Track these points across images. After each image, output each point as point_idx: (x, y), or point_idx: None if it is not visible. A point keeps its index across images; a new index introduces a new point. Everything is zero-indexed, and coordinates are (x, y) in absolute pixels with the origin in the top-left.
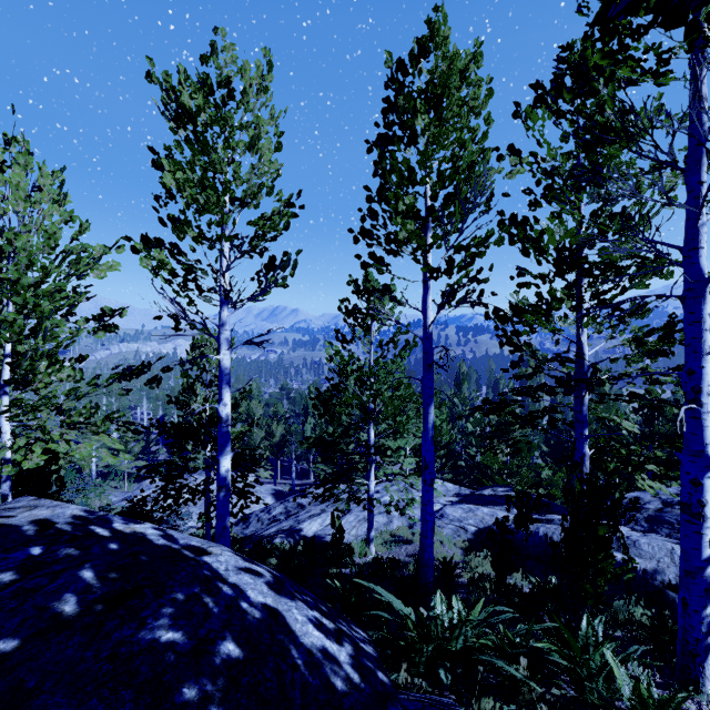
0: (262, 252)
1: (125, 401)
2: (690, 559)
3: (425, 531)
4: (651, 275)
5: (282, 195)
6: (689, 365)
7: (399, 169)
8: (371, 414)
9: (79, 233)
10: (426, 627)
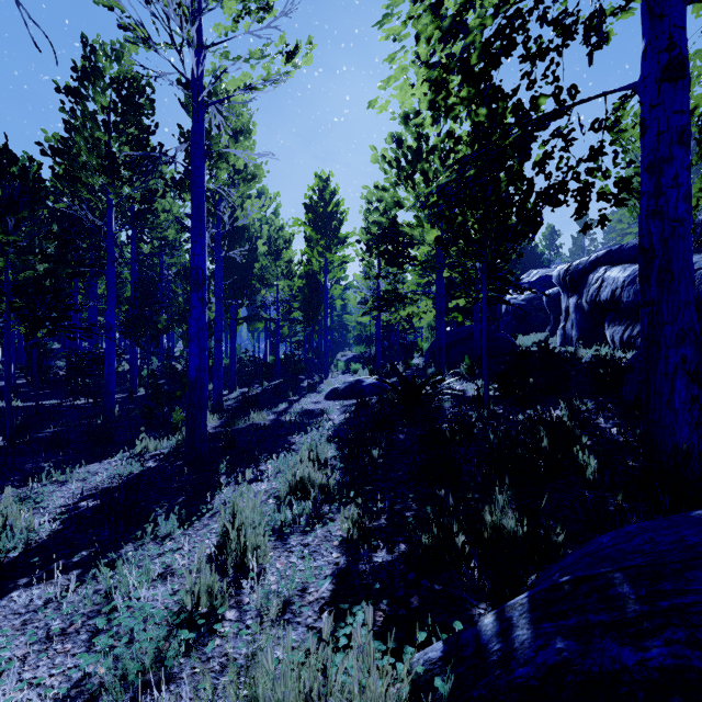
0: None
1: None
2: None
3: None
4: None
5: None
6: None
7: None
8: None
9: None
10: None
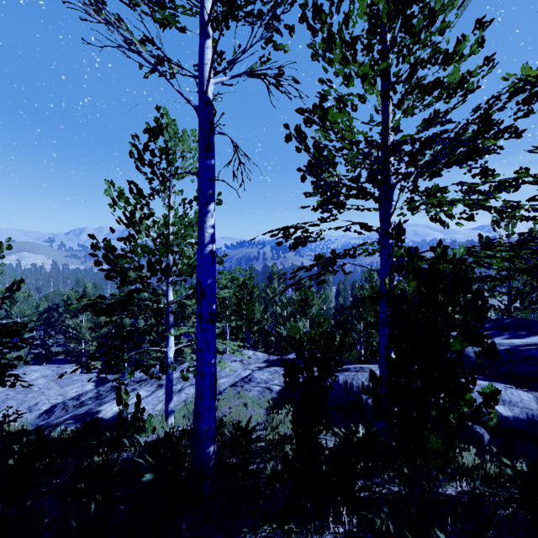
0: None
1: None
2: None
3: (201, 389)
4: (468, 56)
5: None
6: None
7: None
8: (161, 265)
9: None
10: None
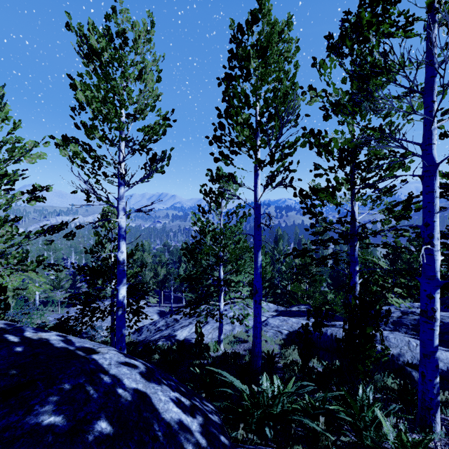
0: (148, 151)
1: (60, 254)
2: (426, 346)
3: (256, 334)
4: (397, 168)
5: (161, 112)
6: (426, 220)
7: (239, 95)
8: (221, 259)
9: (13, 129)
10: (256, 398)
